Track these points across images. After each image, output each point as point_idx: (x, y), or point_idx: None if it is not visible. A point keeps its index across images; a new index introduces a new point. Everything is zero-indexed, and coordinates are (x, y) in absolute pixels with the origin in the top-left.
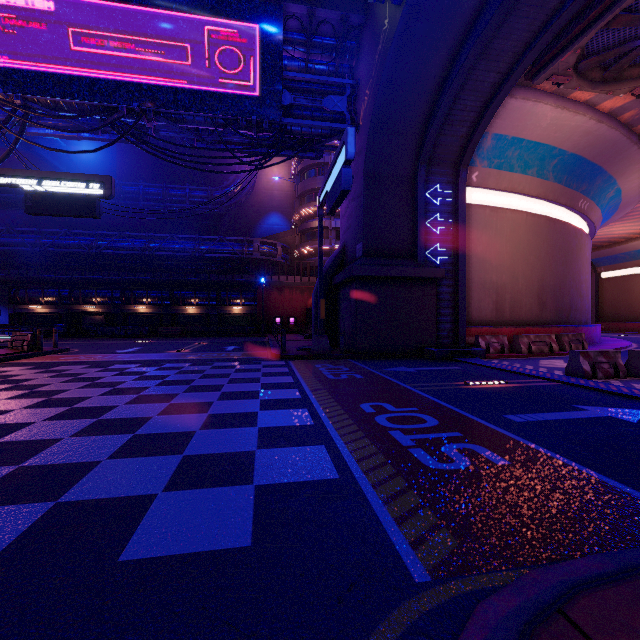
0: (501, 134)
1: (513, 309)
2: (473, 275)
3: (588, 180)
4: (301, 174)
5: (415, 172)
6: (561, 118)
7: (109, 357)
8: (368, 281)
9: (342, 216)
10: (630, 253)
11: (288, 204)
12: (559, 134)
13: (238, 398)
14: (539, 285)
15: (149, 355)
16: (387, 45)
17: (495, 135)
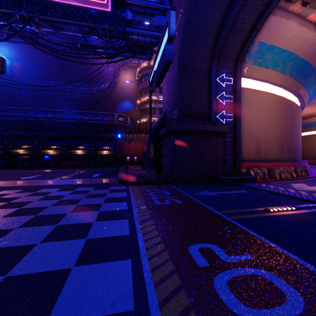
0: (263, 42)
1: (266, 152)
2: (244, 131)
3: (306, 77)
4: (141, 79)
5: (210, 65)
6: (300, 32)
7: (9, 183)
8: (181, 133)
9: (164, 95)
10: (312, 123)
11: (134, 96)
12: (297, 44)
13: (65, 237)
14: (280, 137)
15: (38, 181)
16: None
17: (260, 43)
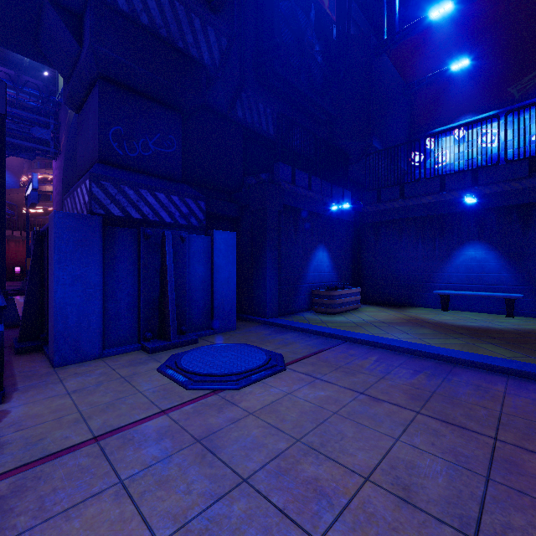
0: None
1: None
2: None
3: None
4: None
5: None
6: None
7: None
8: None
9: (54, 200)
10: None
11: (16, 162)
12: None
13: None
14: None
15: None
16: (70, 122)
17: None
